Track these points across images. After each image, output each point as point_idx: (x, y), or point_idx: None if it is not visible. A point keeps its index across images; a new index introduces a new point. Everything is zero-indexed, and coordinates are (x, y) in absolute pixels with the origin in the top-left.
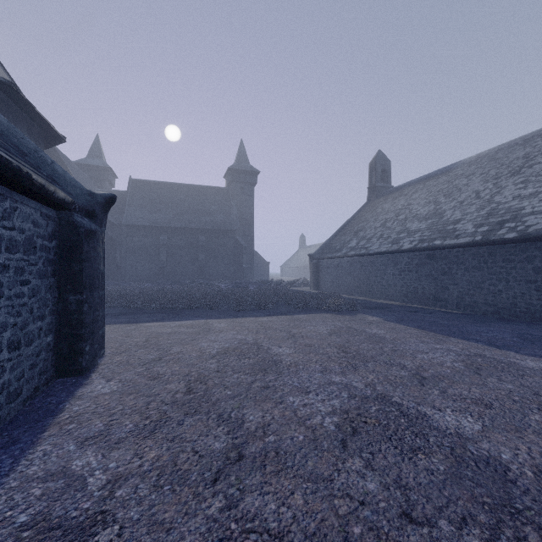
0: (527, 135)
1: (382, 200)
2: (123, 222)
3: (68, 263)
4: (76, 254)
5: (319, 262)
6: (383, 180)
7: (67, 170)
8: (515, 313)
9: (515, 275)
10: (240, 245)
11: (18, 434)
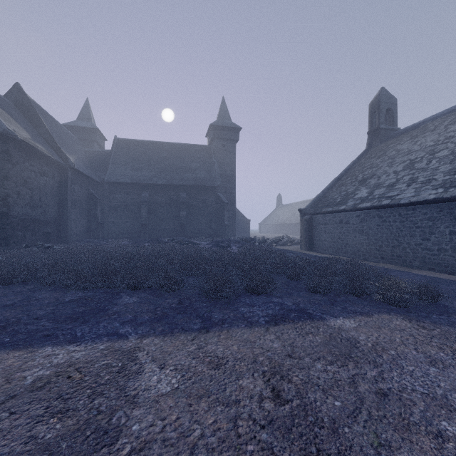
0: None
1: (391, 142)
2: (105, 179)
3: None
4: None
5: (313, 217)
6: (386, 123)
7: (41, 123)
8: None
9: None
10: (221, 201)
11: None
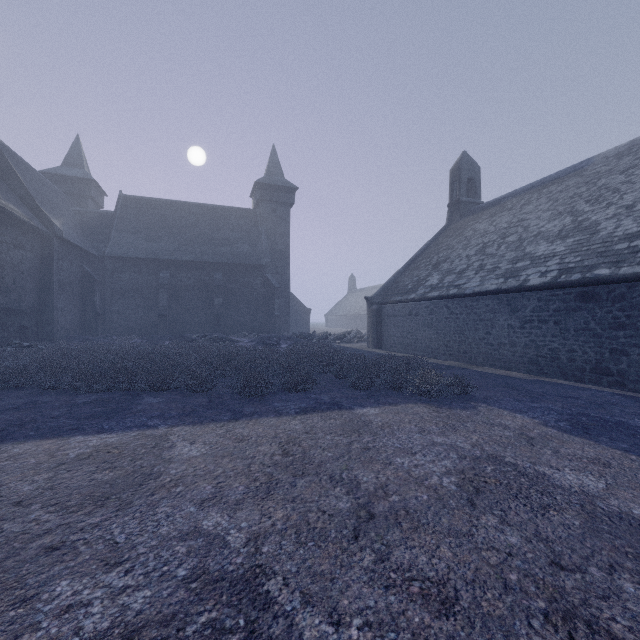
0: None
1: (471, 219)
2: (106, 252)
3: None
4: None
5: (381, 307)
6: (468, 194)
7: (13, 173)
8: None
9: None
10: (270, 285)
11: None
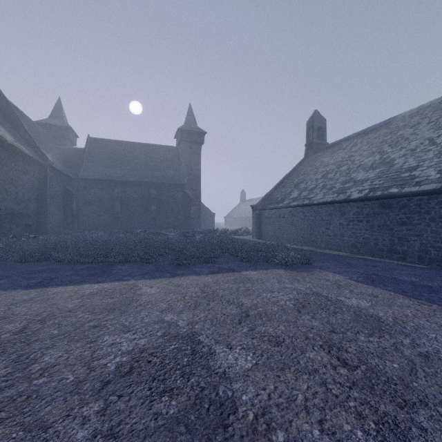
0: None
1: (320, 155)
2: (80, 176)
3: None
4: None
5: (261, 212)
6: (319, 138)
7: (21, 125)
8: None
9: None
10: (188, 197)
11: None
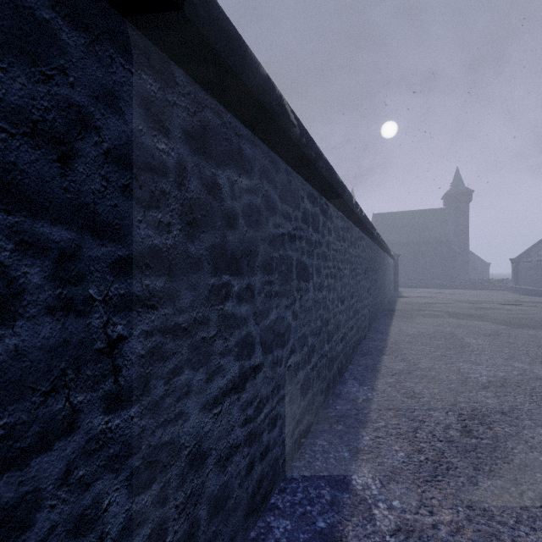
0: None
1: None
2: None
3: (395, 270)
4: (396, 268)
5: (518, 264)
6: None
7: None
8: None
9: None
10: (453, 251)
11: (396, 292)
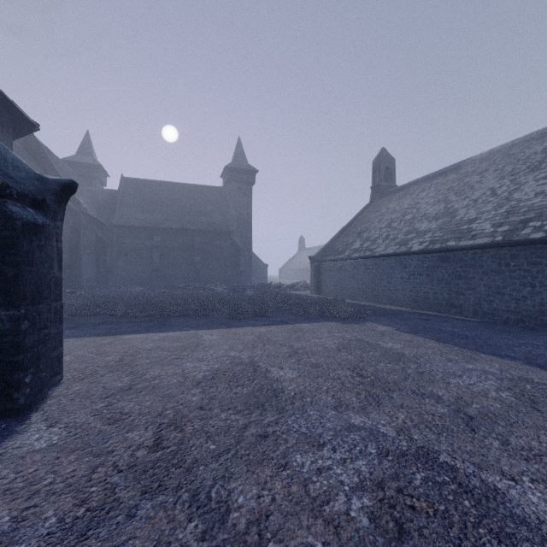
0: (544, 128)
1: (386, 199)
2: (114, 222)
3: None
4: (10, 255)
5: (320, 264)
6: (386, 179)
7: (52, 166)
8: (542, 322)
9: (542, 280)
10: (237, 246)
11: None
